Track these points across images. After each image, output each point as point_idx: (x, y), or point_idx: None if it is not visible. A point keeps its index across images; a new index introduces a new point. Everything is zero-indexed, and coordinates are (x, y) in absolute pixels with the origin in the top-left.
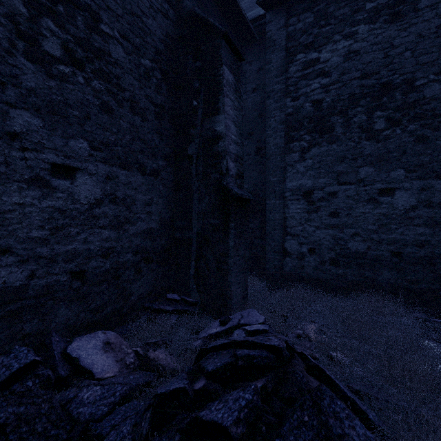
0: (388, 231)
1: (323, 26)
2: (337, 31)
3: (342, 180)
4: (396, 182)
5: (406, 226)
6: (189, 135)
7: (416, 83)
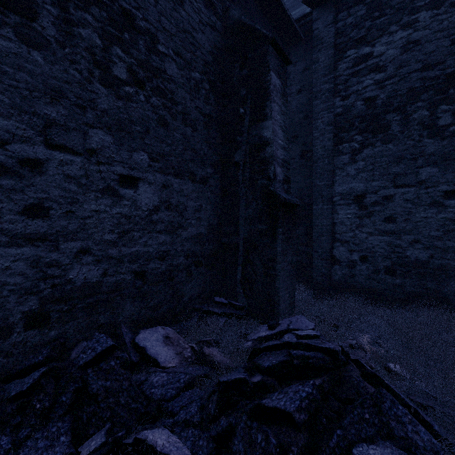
0: None
1: (377, 18)
2: (393, 21)
3: (399, 182)
4: None
5: None
6: (235, 142)
7: None
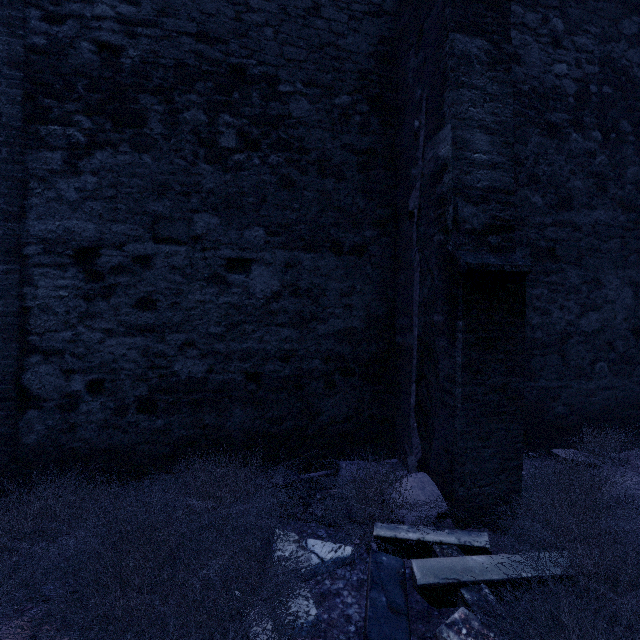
0: (242, 335)
1: None
2: None
3: (162, 232)
4: (253, 250)
5: (268, 326)
6: None
7: (280, 87)
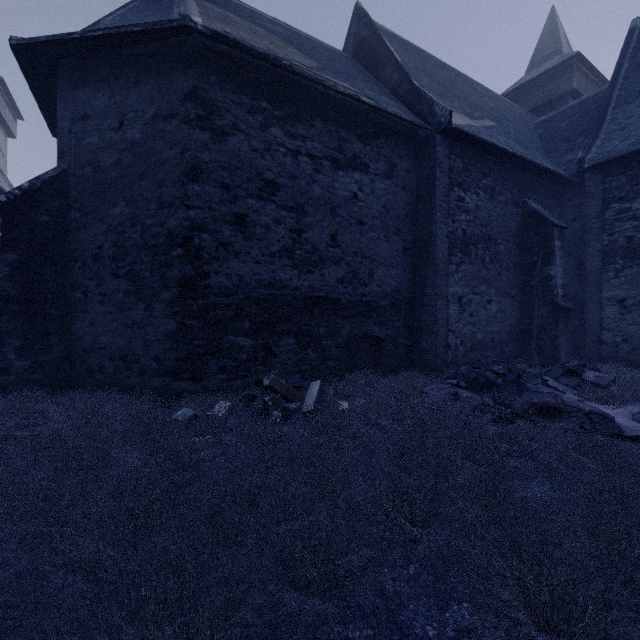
0: None
1: (634, 186)
2: None
3: None
4: None
5: None
6: (531, 275)
7: None
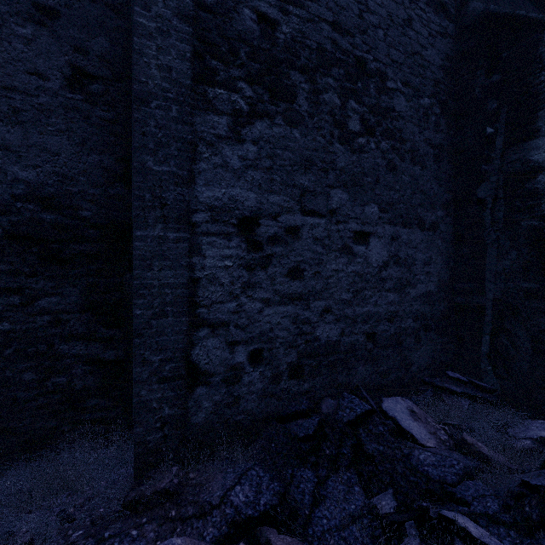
0: None
1: None
2: None
3: None
4: None
5: None
6: (478, 173)
7: None
